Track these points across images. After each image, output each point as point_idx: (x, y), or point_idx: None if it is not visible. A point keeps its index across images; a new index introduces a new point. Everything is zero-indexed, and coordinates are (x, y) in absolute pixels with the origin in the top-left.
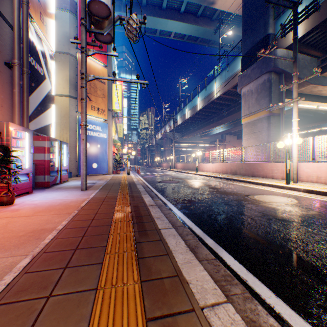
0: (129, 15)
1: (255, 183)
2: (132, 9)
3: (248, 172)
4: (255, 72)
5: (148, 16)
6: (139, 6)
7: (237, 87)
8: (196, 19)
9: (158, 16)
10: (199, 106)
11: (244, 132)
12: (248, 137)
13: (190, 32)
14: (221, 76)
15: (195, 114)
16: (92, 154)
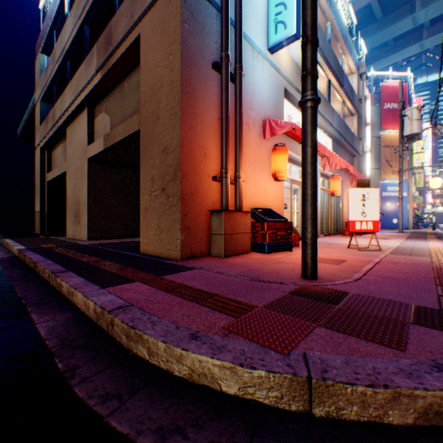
0: (432, 38)
1: None
2: (438, 28)
3: None
4: None
5: None
6: None
7: None
8: None
9: None
10: None
11: None
12: None
13: None
14: None
15: None
16: (391, 211)
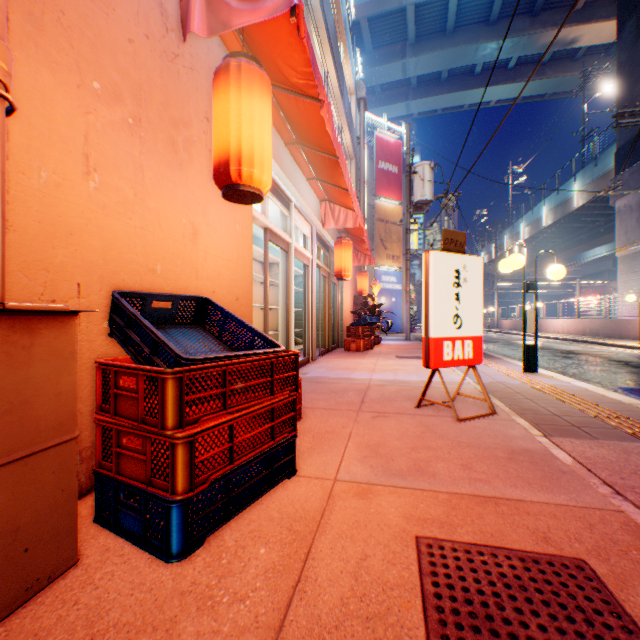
0: (419, 102)
1: (604, 344)
2: (424, 92)
3: (613, 333)
4: (634, 179)
5: (450, 93)
6: (435, 83)
7: (608, 198)
8: (539, 68)
9: (466, 88)
10: (545, 220)
11: (619, 270)
12: (625, 279)
13: (527, 92)
14: (584, 173)
15: (538, 232)
16: (387, 309)
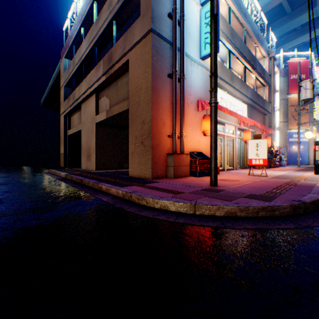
0: None
1: None
2: None
3: None
4: None
5: None
6: None
7: None
8: None
9: None
10: None
11: None
12: None
13: None
14: None
15: None
16: (296, 152)
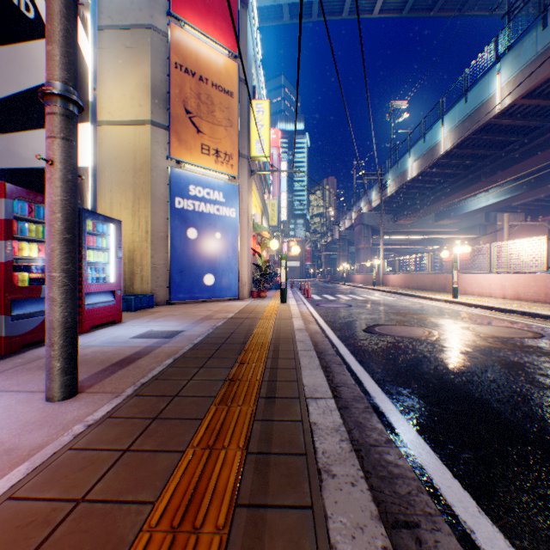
0: None
1: None
2: None
3: None
4: None
5: None
6: None
7: None
8: None
9: None
10: (444, 143)
11: None
12: None
13: None
14: (519, 49)
15: (431, 166)
16: (203, 254)
